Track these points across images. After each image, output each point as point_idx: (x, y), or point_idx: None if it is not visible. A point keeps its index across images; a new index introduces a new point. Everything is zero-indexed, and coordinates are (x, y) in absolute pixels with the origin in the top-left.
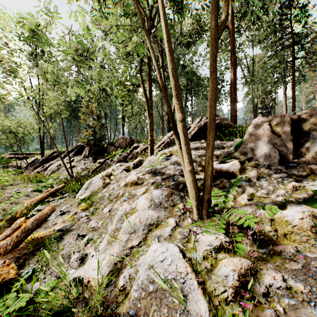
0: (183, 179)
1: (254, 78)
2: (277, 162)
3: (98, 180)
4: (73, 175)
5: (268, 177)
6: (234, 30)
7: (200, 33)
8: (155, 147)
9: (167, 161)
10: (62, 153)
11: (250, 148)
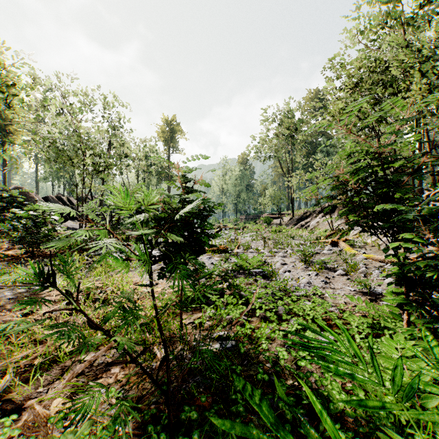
0: None
1: None
2: None
3: None
4: (333, 228)
5: None
6: None
7: None
8: None
9: None
10: (312, 213)
11: None
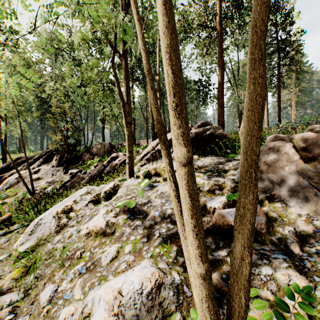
0: (176, 231)
1: (241, 82)
2: (319, 211)
3: (50, 220)
4: (34, 192)
5: (318, 244)
6: (222, 32)
7: (187, 32)
8: (137, 159)
9: (151, 190)
10: (29, 159)
11: (268, 180)
